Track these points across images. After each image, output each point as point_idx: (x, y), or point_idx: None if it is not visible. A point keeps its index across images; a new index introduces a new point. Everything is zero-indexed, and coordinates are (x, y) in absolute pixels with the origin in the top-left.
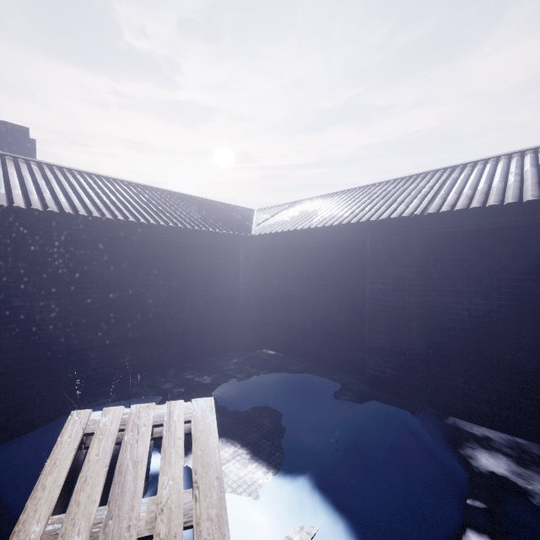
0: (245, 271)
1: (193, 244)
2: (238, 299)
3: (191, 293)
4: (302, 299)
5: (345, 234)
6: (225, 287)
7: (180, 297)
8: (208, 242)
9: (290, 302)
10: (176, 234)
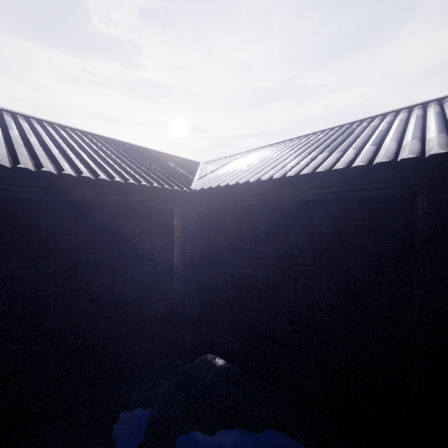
0: (180, 243)
1: (91, 203)
2: (171, 282)
3: (86, 284)
4: (267, 289)
5: (362, 184)
6: (151, 267)
7: (65, 293)
8: (114, 200)
9: (248, 292)
10: (42, 184)
